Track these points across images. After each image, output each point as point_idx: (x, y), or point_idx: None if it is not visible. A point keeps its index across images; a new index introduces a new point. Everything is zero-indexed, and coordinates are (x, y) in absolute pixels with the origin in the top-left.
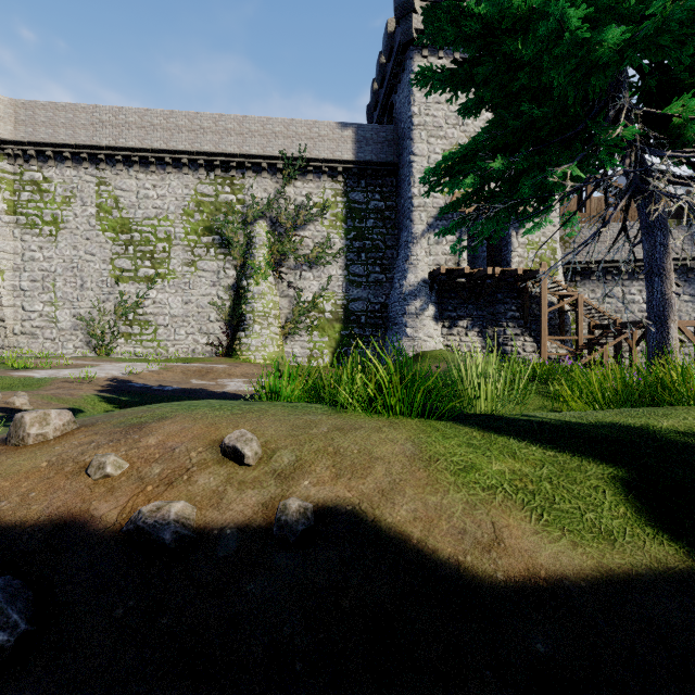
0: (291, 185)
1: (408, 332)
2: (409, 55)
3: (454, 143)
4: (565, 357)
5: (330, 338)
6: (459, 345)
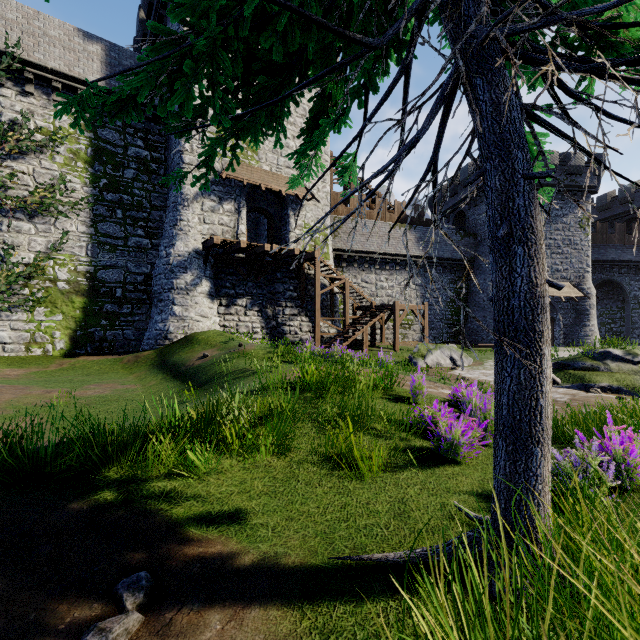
0: None
1: (177, 311)
2: None
3: None
4: (335, 336)
5: (66, 316)
6: (238, 326)
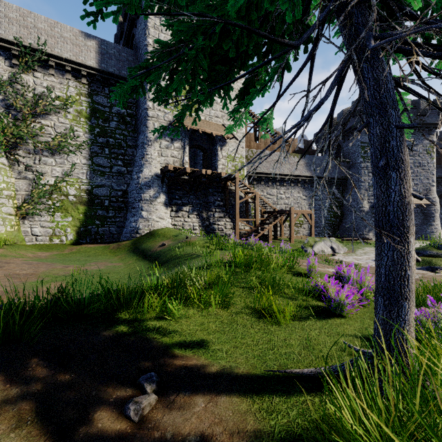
0: (30, 73)
1: (144, 215)
2: None
3: None
4: (249, 232)
5: (74, 218)
6: (183, 225)
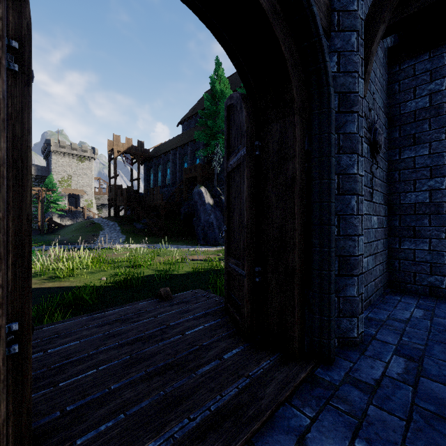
0: None
1: None
2: (51, 154)
3: (64, 176)
4: None
5: None
6: (65, 223)
